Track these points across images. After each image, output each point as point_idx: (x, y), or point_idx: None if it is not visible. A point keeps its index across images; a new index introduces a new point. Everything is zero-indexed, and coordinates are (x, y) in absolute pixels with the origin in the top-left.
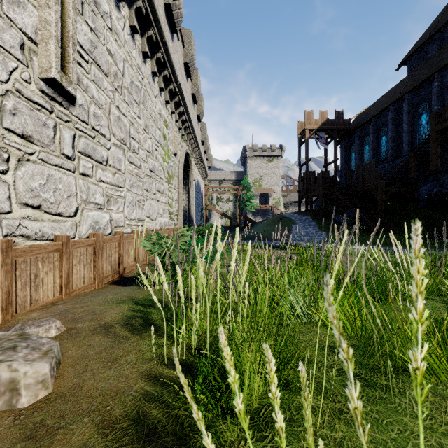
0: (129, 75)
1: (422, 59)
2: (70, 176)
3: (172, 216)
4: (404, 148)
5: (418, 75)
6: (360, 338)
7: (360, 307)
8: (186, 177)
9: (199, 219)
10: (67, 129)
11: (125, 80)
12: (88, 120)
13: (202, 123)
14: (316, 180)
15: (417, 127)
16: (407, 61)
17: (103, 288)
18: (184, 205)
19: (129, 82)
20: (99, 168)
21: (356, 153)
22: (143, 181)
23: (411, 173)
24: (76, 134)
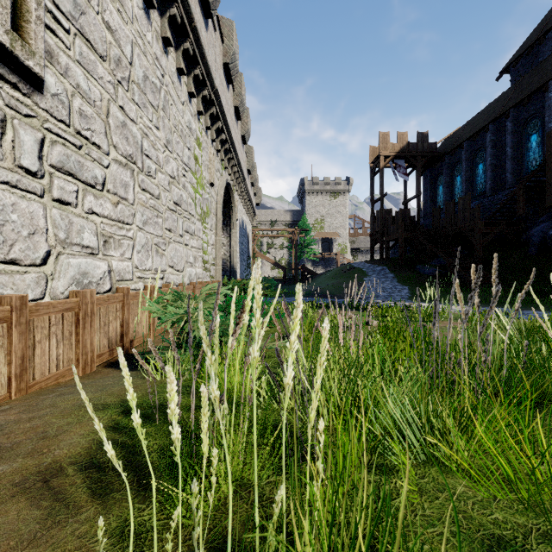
0: (142, 67)
1: (530, 65)
2: (34, 201)
3: (207, 266)
4: (507, 179)
5: (527, 85)
6: (547, 510)
7: (522, 430)
8: (227, 216)
9: (244, 270)
10: (28, 128)
11: (135, 71)
12: (69, 119)
13: (248, 147)
14: (393, 221)
15: (525, 152)
16: (511, 68)
17: (91, 373)
18: (225, 252)
19: (140, 76)
20: (90, 193)
21: (444, 186)
22: (164, 217)
23: (519, 210)
24: (46, 138)
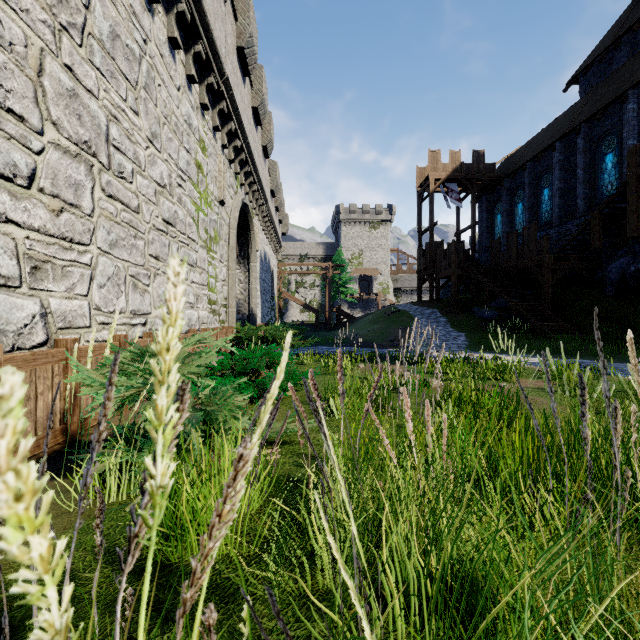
0: (107, 18)
1: (603, 74)
2: None
3: (216, 308)
4: (578, 206)
5: (601, 96)
6: None
7: None
8: (245, 245)
9: (267, 313)
10: None
11: (94, 21)
12: None
13: (272, 162)
14: (444, 255)
15: (599, 174)
16: (580, 77)
17: None
18: (242, 290)
19: (105, 31)
20: (1, 189)
21: (504, 215)
22: (147, 239)
23: (595, 242)
24: None
